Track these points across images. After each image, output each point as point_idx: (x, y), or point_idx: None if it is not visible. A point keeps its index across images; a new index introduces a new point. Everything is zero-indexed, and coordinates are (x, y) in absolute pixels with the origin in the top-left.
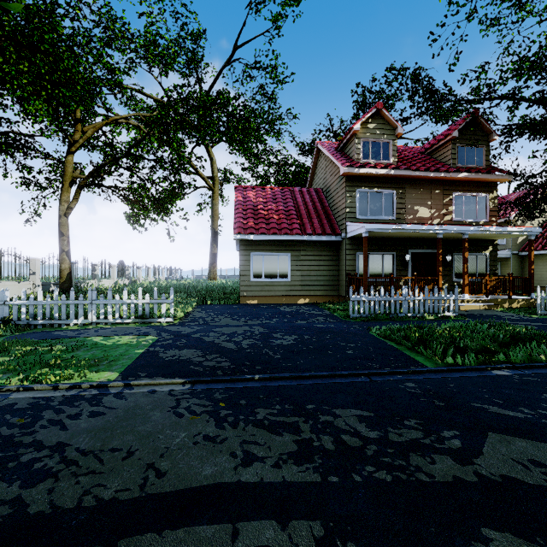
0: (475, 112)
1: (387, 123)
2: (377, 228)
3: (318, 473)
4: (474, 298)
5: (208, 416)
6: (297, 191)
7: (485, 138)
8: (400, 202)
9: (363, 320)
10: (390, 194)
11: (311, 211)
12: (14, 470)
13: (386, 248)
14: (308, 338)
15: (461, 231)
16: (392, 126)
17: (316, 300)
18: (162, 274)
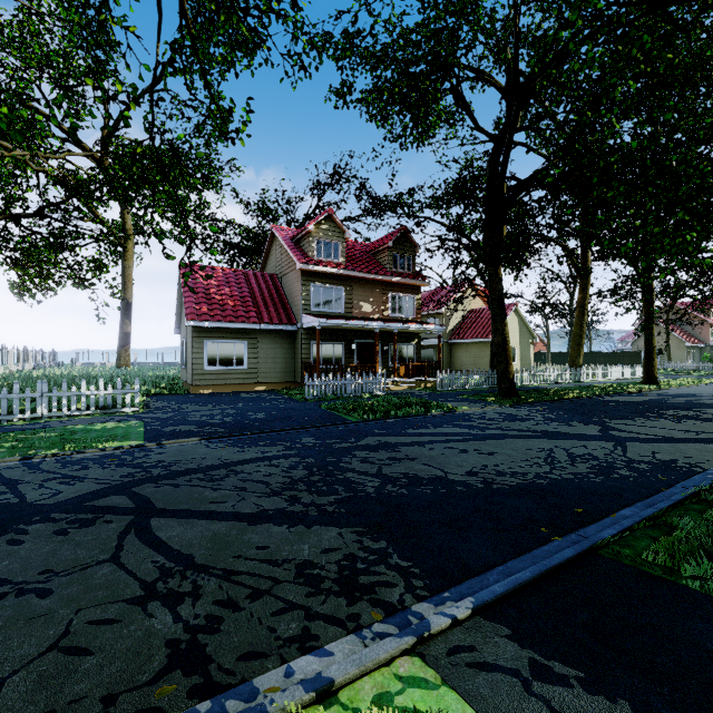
0: (405, 228)
1: (337, 227)
2: (328, 323)
3: (296, 451)
4: (401, 381)
5: (233, 447)
6: (252, 275)
7: (413, 249)
8: (348, 297)
9: (317, 400)
10: (340, 290)
11: (267, 299)
12: (149, 467)
13: (337, 338)
14: (275, 413)
15: (392, 327)
16: (342, 229)
17: (273, 387)
18: (29, 360)
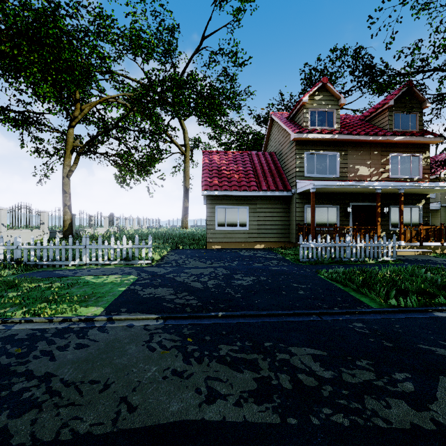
0: (410, 83)
1: (331, 95)
2: (323, 185)
3: (277, 413)
4: (409, 245)
5: (177, 351)
6: (254, 155)
7: (419, 105)
8: (343, 162)
9: (311, 263)
10: (334, 155)
11: (266, 171)
12: (6, 399)
13: (331, 201)
14: (264, 279)
15: (398, 186)
16: (336, 97)
17: (270, 245)
18: (145, 224)
